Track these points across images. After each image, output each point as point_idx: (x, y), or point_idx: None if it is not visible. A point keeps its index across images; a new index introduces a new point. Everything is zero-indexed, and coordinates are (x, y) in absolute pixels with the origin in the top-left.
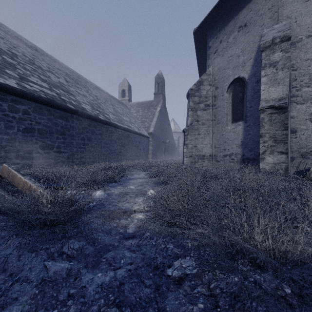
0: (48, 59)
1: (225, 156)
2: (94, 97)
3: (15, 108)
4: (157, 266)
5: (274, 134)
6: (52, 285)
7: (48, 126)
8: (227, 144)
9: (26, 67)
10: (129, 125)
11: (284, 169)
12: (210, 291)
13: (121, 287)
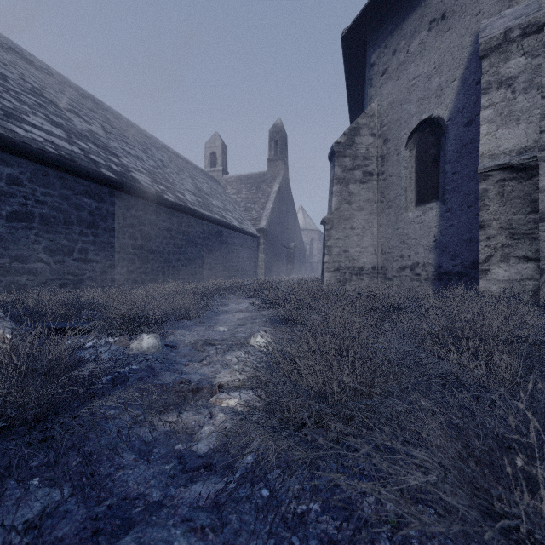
0: (73, 92)
1: (404, 269)
2: (157, 162)
3: None
4: None
5: (509, 221)
6: None
7: (63, 211)
8: (407, 245)
9: (23, 98)
10: (223, 214)
11: (532, 292)
12: None
13: None
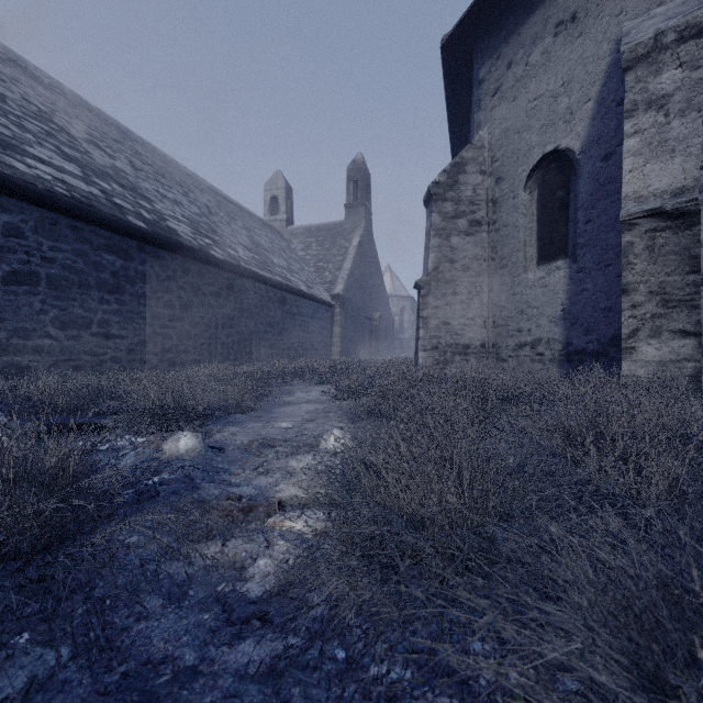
0: (92, 117)
1: (522, 347)
2: (202, 209)
3: None
4: None
5: (661, 284)
6: None
7: (78, 271)
8: (527, 316)
9: (26, 124)
10: (287, 276)
11: (692, 377)
12: None
13: None
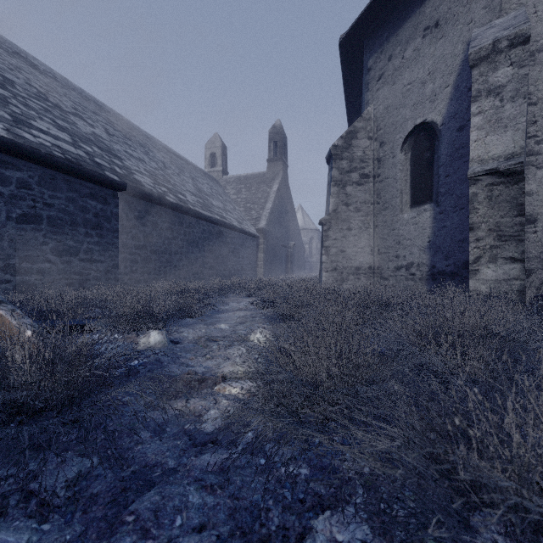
0: (76, 95)
1: (399, 269)
2: (159, 164)
3: (3, 177)
4: (269, 540)
5: (497, 224)
6: None
7: (69, 213)
8: (403, 246)
9: (30, 104)
10: (223, 215)
11: (519, 291)
12: None
13: None
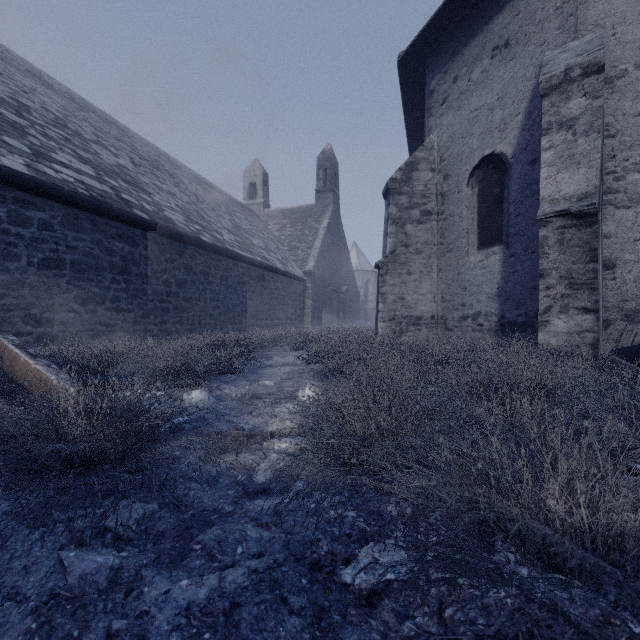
0: (96, 118)
1: (465, 319)
2: (191, 198)
3: (23, 218)
4: (319, 562)
5: (568, 270)
6: (73, 608)
7: (94, 256)
8: (469, 293)
9: (48, 133)
10: (265, 255)
11: (592, 345)
12: (445, 625)
13: (234, 614)
